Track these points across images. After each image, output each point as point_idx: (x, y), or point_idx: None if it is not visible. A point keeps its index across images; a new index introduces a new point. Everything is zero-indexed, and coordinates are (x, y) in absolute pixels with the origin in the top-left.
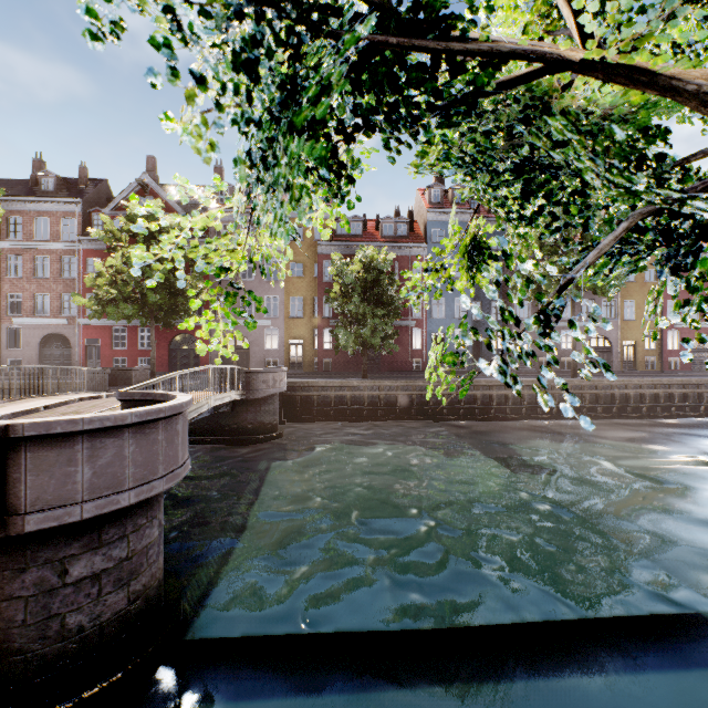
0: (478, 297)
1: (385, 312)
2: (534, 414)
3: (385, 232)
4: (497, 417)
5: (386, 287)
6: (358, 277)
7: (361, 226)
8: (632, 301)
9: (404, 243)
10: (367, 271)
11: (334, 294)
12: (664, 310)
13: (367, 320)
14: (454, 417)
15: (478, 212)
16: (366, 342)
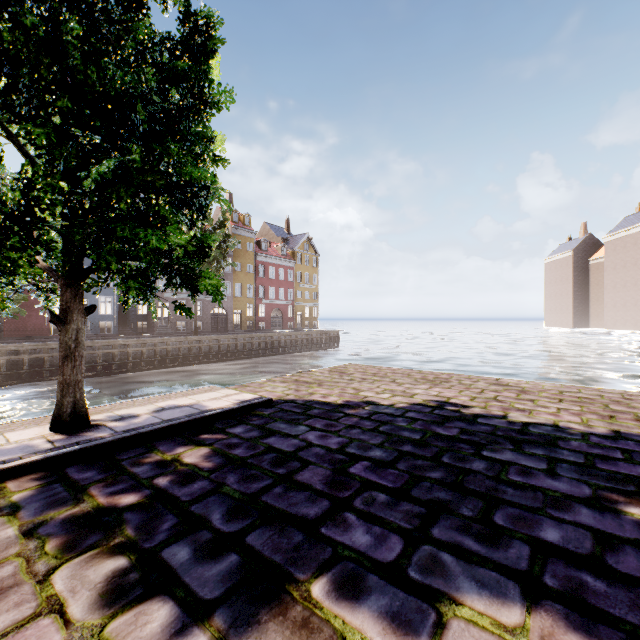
0: None
1: None
2: (165, 364)
3: None
4: (134, 369)
5: None
6: None
7: None
8: (240, 284)
9: None
10: None
11: None
12: (257, 291)
13: None
14: (92, 374)
15: None
16: None
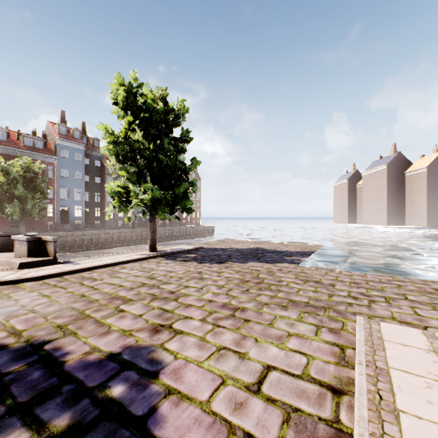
0: (88, 189)
1: (41, 196)
2: (118, 244)
3: (26, 143)
4: (102, 247)
5: (40, 182)
6: (20, 174)
7: (6, 135)
8: None
9: (42, 153)
10: (27, 172)
11: (1, 183)
12: None
13: (29, 200)
14: (81, 250)
15: (87, 145)
16: (27, 212)
